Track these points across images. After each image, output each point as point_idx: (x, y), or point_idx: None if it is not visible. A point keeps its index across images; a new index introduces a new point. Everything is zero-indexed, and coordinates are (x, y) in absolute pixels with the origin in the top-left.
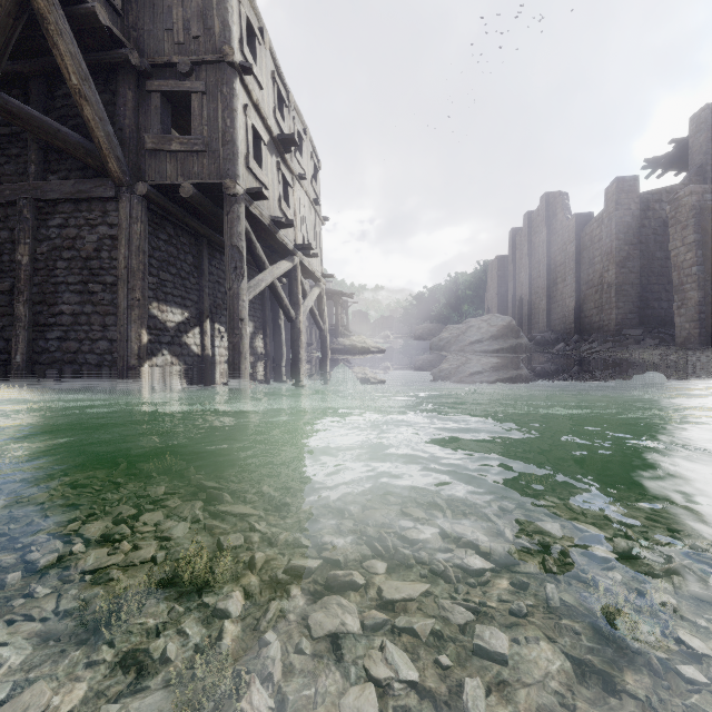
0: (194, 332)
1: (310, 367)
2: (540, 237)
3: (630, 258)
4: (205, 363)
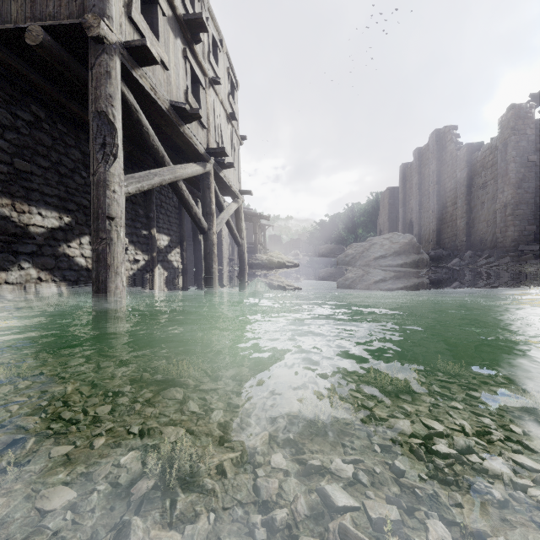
0: (80, 241)
1: (228, 281)
2: (430, 168)
3: (525, 179)
4: None
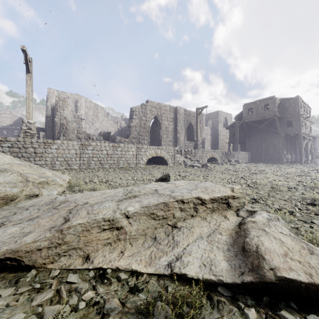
0: (286, 155)
1: None
2: None
3: None
4: (288, 160)
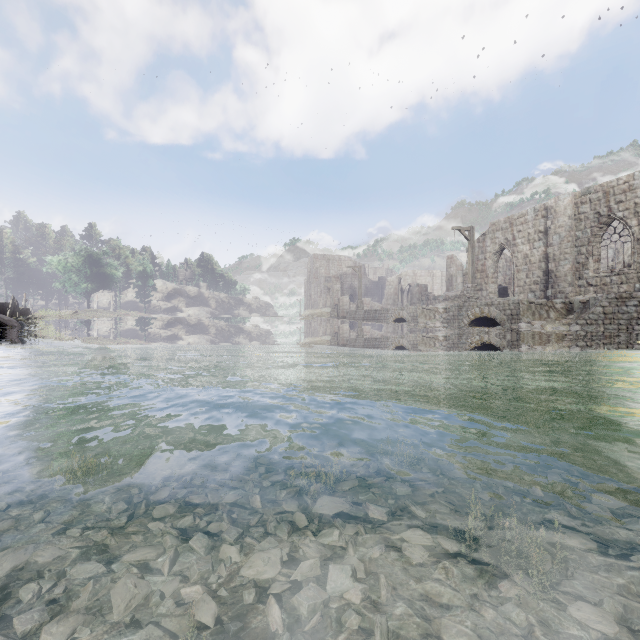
0: None
1: None
2: None
3: None
4: None
